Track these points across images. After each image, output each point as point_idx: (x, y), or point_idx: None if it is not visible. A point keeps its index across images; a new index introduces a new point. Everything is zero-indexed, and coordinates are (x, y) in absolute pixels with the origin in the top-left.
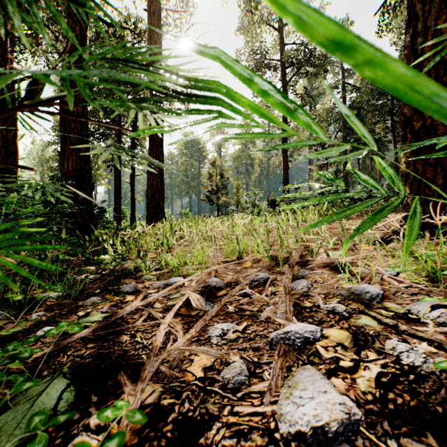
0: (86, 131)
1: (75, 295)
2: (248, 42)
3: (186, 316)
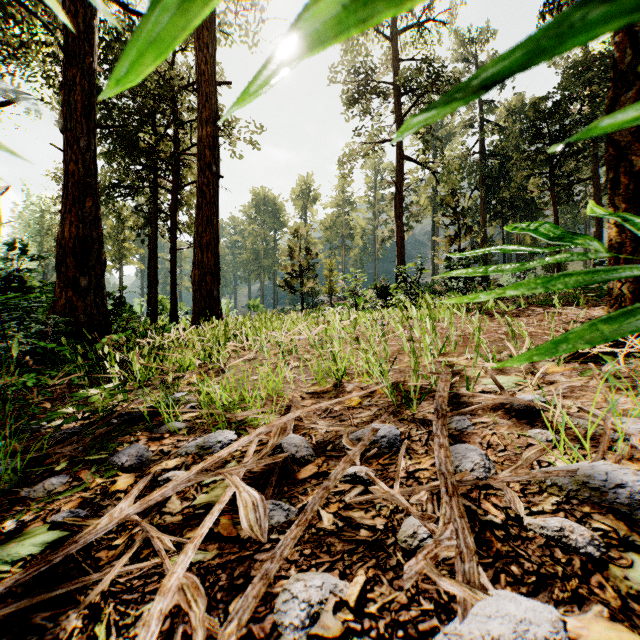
0: (93, 177)
1: (9, 479)
2: (347, 51)
3: (228, 540)
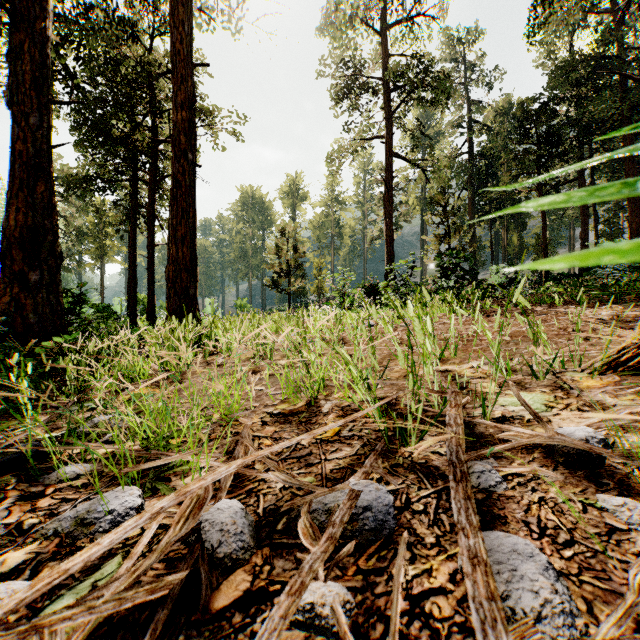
0: (46, 159)
1: None
2: (334, 39)
3: None
